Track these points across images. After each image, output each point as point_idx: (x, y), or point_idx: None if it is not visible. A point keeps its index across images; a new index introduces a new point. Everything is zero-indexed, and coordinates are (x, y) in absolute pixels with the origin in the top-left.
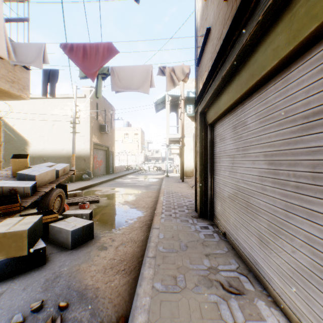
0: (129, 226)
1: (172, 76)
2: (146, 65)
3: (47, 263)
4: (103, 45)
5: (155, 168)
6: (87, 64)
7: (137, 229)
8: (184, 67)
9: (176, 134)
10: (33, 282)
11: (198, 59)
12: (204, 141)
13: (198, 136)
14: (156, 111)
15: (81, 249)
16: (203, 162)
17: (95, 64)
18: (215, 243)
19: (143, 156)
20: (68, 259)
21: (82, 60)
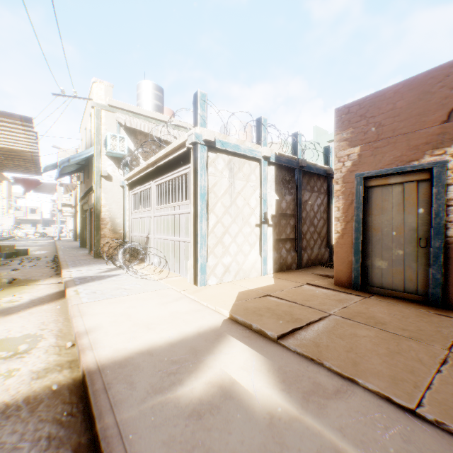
0: (45, 253)
1: (67, 188)
2: (54, 183)
3: (19, 257)
4: (36, 180)
5: (38, 234)
6: (27, 186)
7: (50, 253)
8: (74, 185)
9: (71, 198)
10: (21, 258)
11: (80, 184)
12: (83, 216)
13: (81, 214)
14: (44, 171)
15: (28, 256)
16: (83, 225)
17: (31, 187)
18: (84, 249)
19: (13, 218)
20: (27, 256)
21: (25, 184)
